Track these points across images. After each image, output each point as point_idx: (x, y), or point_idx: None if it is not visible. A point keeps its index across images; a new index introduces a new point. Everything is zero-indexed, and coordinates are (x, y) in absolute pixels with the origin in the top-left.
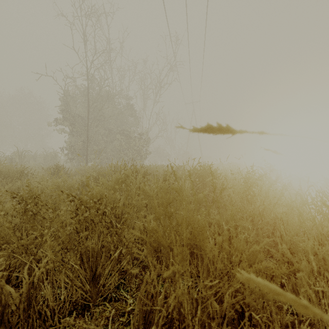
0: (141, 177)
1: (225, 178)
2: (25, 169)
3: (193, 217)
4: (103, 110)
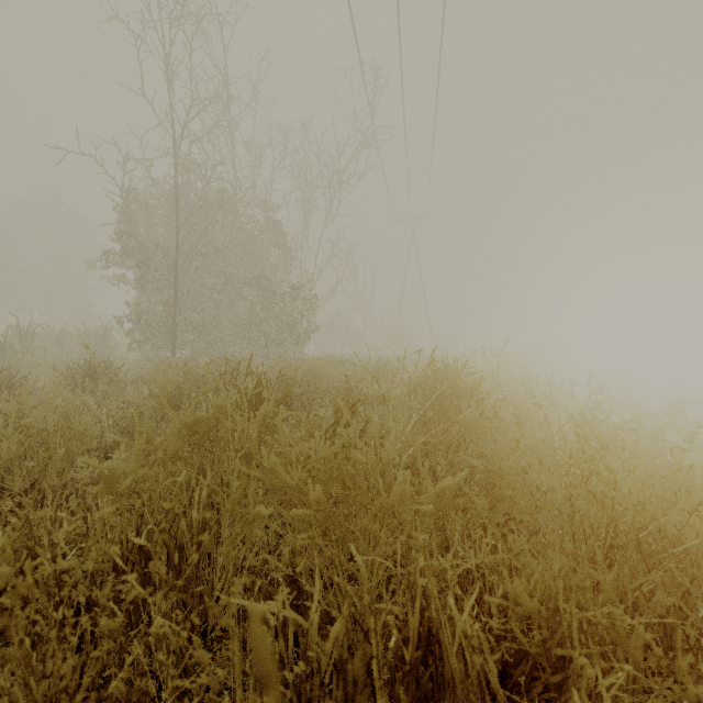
0: (270, 412)
1: (517, 418)
2: (2, 374)
3: (425, 579)
4: (213, 233)
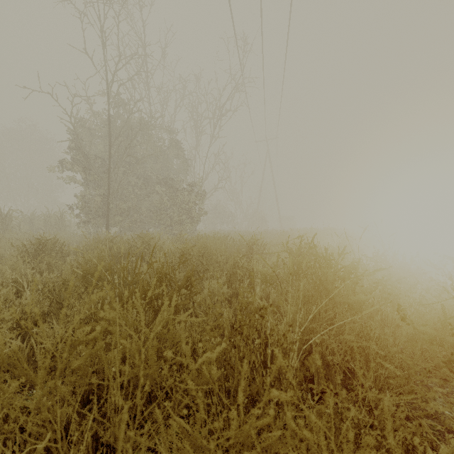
0: (171, 312)
1: (452, 328)
2: None
3: None
4: (135, 148)
